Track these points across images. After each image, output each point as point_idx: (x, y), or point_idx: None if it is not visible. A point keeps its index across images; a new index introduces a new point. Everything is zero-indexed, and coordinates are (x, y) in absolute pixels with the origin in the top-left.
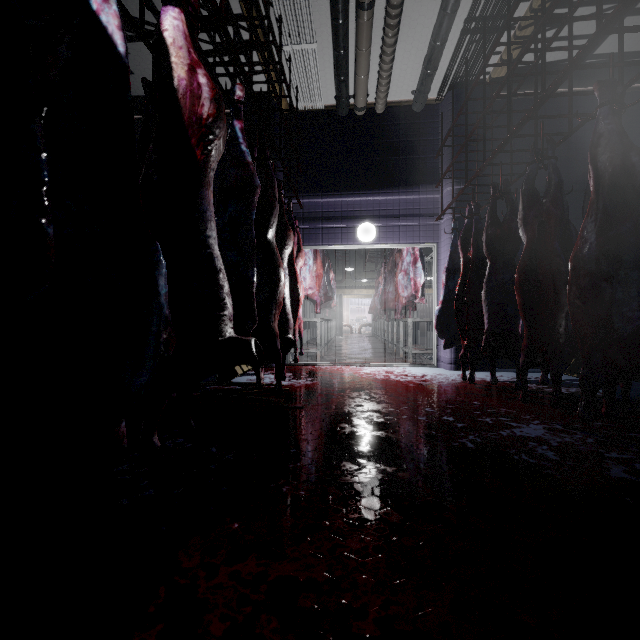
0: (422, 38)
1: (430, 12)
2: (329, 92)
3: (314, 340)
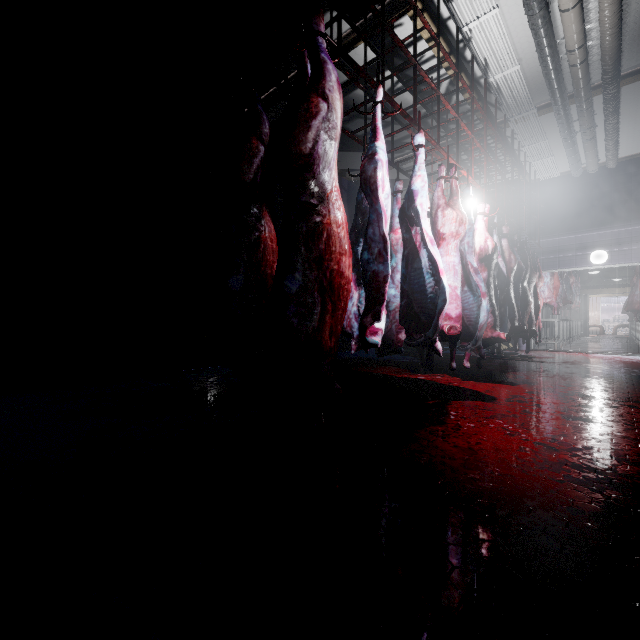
0: None
1: None
2: (564, 166)
3: (552, 337)
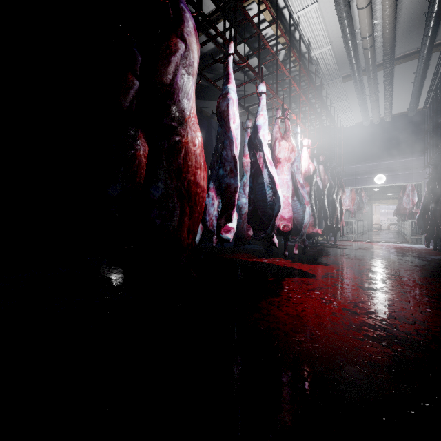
0: (406, 95)
1: (408, 90)
2: (359, 118)
3: (351, 231)
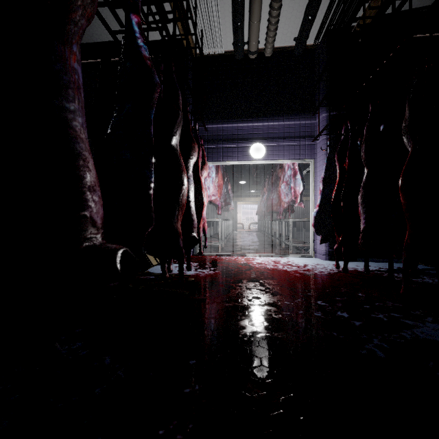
0: None
1: None
2: (228, 39)
3: (216, 235)
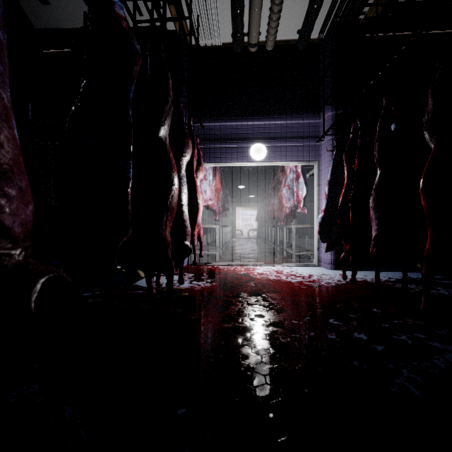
0: None
1: None
2: (226, 29)
3: (214, 242)
